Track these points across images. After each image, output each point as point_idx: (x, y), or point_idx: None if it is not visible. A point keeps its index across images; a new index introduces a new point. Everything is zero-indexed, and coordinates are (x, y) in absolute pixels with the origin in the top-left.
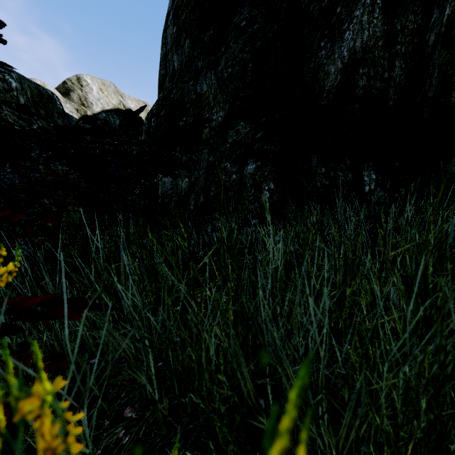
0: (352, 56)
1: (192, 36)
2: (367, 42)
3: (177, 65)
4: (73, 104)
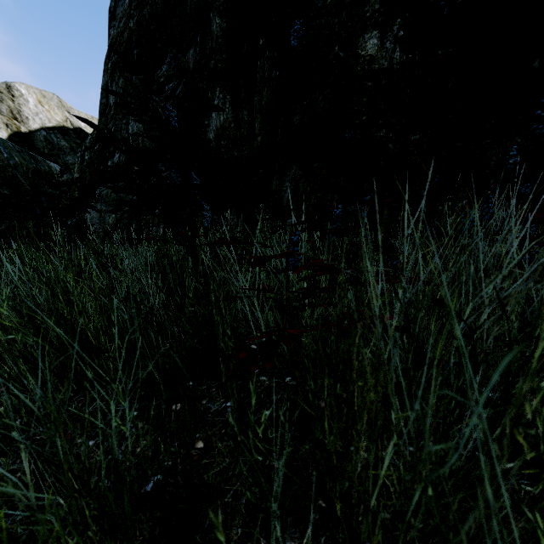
0: (217, 131)
1: (125, 76)
2: (223, 123)
3: (112, 101)
4: (1, 117)
